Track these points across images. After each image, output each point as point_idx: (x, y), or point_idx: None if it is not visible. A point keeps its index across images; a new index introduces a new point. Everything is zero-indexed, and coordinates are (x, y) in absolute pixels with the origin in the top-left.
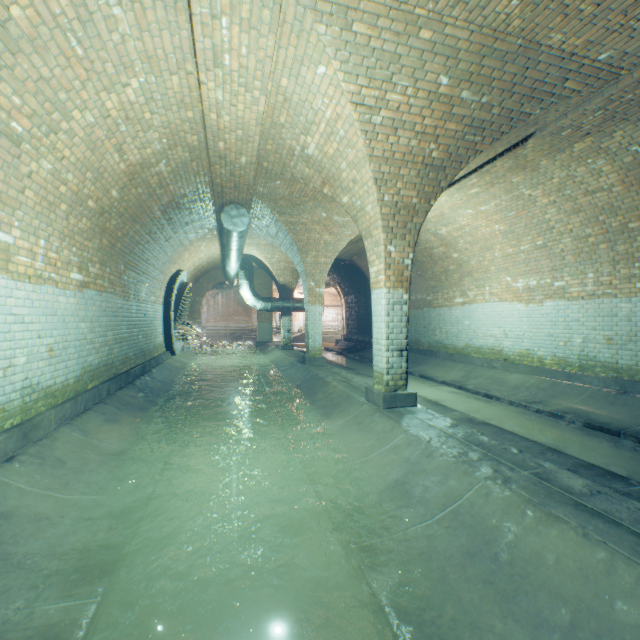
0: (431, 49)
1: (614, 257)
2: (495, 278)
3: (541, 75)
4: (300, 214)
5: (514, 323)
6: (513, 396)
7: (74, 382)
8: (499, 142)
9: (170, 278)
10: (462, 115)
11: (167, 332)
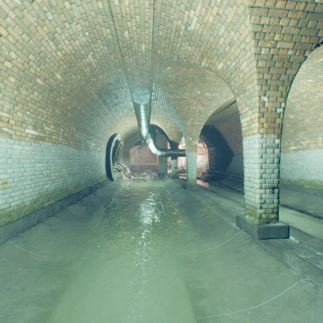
0: None
1: None
2: None
3: None
4: (183, 93)
5: None
6: None
7: (30, 203)
8: None
9: (110, 138)
10: None
11: (108, 168)
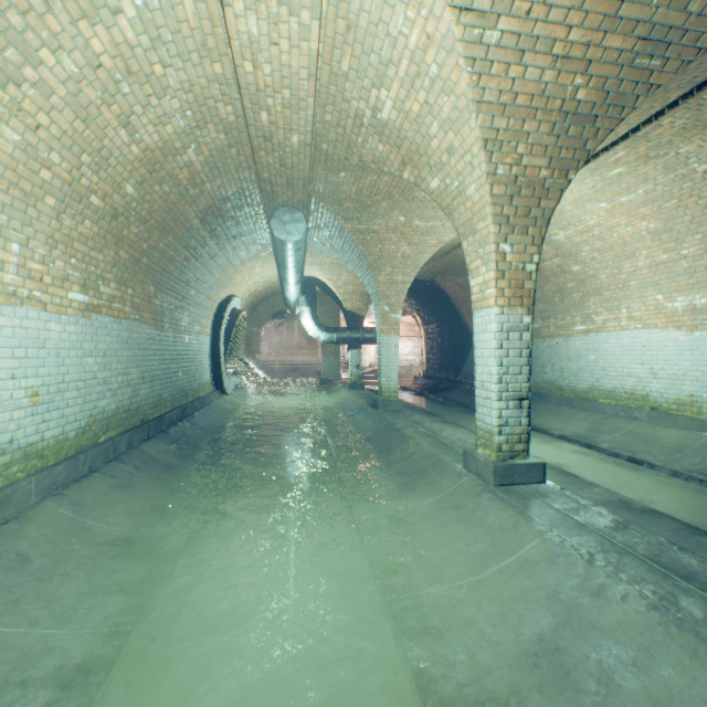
0: None
1: None
2: (637, 296)
3: None
4: (371, 219)
5: (668, 358)
6: (676, 463)
7: (76, 435)
8: (678, 79)
9: (220, 305)
10: (635, 19)
11: (216, 368)
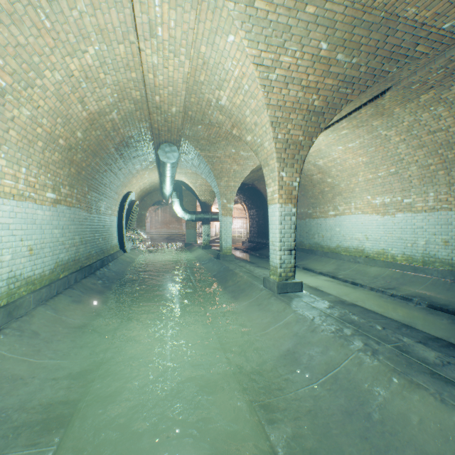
0: (314, 21)
1: (450, 180)
2: (359, 197)
3: (398, 41)
4: (216, 150)
5: (373, 230)
6: (373, 284)
7: (49, 273)
8: (364, 94)
9: (122, 197)
10: (337, 73)
11: (120, 236)
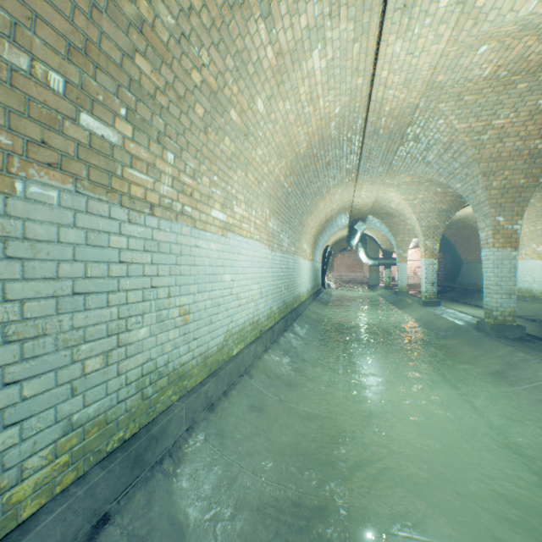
0: (429, 185)
1: None
2: (526, 245)
3: None
4: (392, 218)
5: (537, 273)
6: (520, 314)
7: (310, 291)
8: None
9: (323, 250)
10: (451, 195)
11: (322, 277)
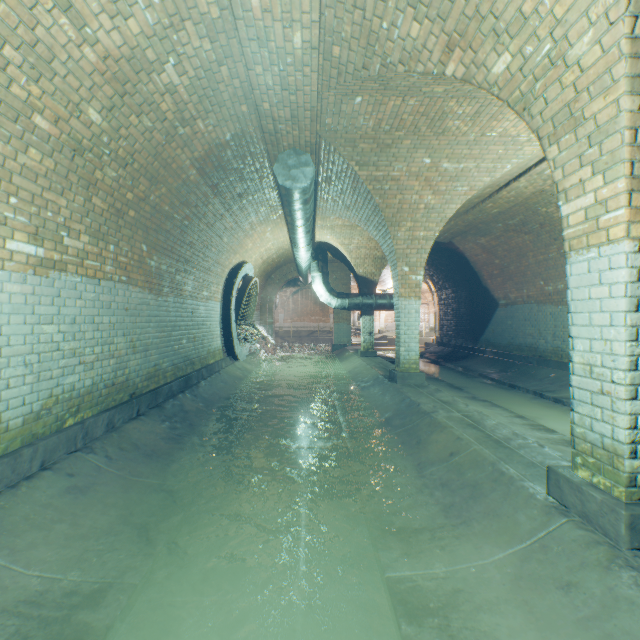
0: None
1: None
2: None
3: None
4: (390, 163)
5: None
6: None
7: (23, 422)
8: None
9: (231, 271)
10: None
11: (227, 334)
